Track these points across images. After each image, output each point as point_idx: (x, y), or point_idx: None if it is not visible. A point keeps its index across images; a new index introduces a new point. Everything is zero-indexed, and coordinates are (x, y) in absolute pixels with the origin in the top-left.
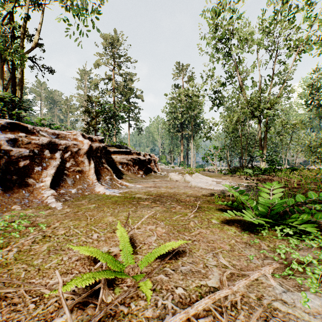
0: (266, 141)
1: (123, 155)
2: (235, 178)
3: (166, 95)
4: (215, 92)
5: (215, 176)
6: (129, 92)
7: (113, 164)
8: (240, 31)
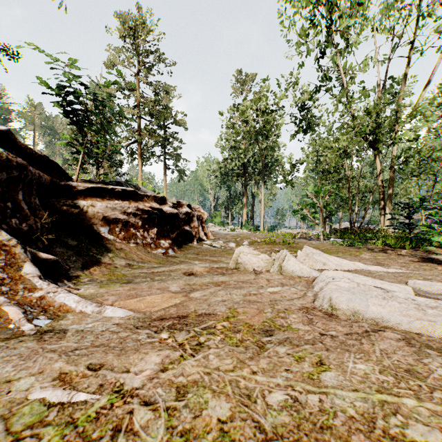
0: (393, 185)
1: (114, 200)
2: (394, 258)
3: (222, 114)
4: (300, 108)
5: (336, 252)
6: (163, 112)
7: (85, 224)
8: (344, 4)
